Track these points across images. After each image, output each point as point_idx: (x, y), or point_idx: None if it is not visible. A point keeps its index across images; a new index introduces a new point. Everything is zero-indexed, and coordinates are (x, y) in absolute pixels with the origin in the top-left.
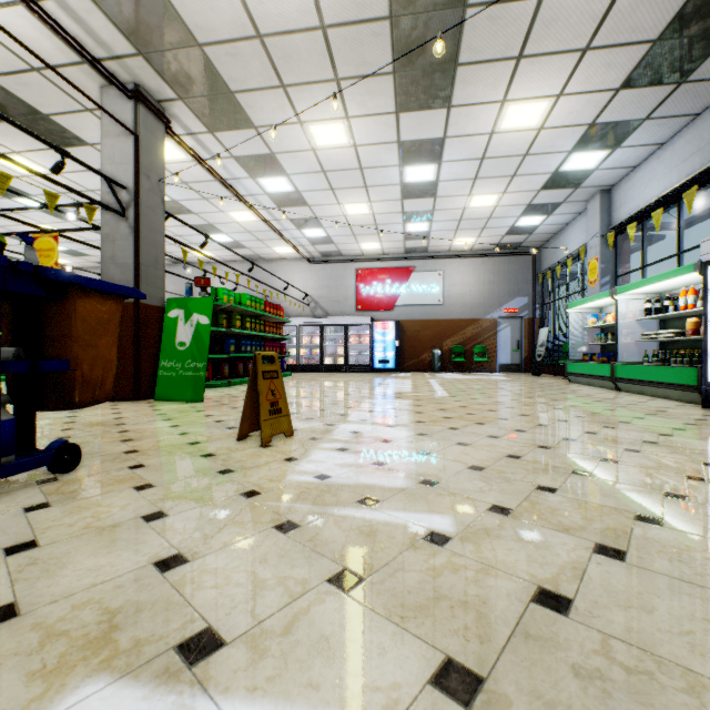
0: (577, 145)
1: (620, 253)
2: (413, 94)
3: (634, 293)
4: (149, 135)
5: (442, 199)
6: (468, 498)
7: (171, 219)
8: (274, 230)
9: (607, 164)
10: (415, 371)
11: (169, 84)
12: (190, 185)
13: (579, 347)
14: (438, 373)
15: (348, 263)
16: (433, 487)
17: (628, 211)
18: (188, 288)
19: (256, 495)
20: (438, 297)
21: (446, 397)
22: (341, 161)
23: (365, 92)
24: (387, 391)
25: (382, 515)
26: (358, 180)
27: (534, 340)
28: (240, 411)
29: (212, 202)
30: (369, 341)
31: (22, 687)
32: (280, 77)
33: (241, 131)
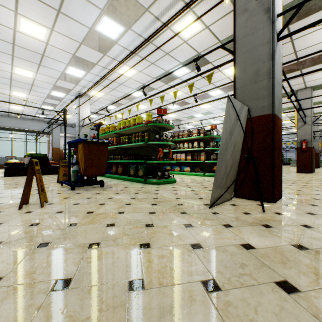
0: None
1: None
2: None
3: None
4: None
5: None
6: None
7: None
8: None
9: None
10: None
11: None
12: None
13: None
14: None
15: None
16: None
17: None
18: None
19: None
20: None
21: None
22: None
23: None
24: None
25: None
26: None
27: None
28: (132, 211)
29: None
30: None
31: (2, 190)
32: None
33: None
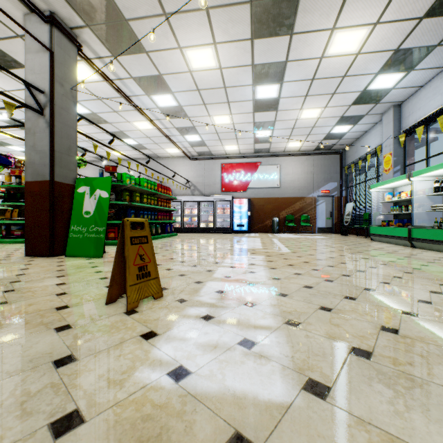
0: (382, 68)
1: (407, 149)
2: (264, 22)
3: (425, 176)
4: (62, 53)
5: (281, 112)
6: (391, 438)
7: (93, 127)
8: (165, 135)
9: (402, 84)
10: (261, 232)
11: (77, 12)
12: (103, 101)
13: (378, 216)
14: (277, 233)
15: (216, 160)
16: (326, 402)
17: (415, 118)
18: (100, 173)
19: (73, 427)
20: (277, 183)
21: (289, 253)
22: (210, 81)
23: (228, 20)
24: (244, 247)
25: None
26: (223, 97)
27: (341, 211)
28: None
29: (120, 114)
30: (230, 212)
31: None
32: (162, 5)
33: (136, 55)
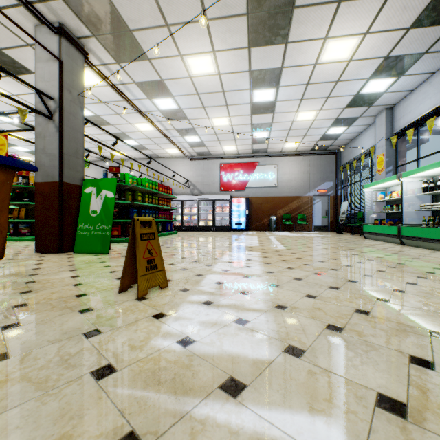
0: (374, 74)
1: (399, 151)
2: (261, 32)
3: (414, 176)
4: (70, 61)
5: (278, 114)
6: (345, 380)
7: (96, 129)
8: (165, 136)
9: (393, 88)
10: (259, 230)
11: (84, 24)
12: (107, 104)
13: (371, 215)
14: (274, 231)
15: (215, 160)
16: (300, 359)
17: (406, 121)
18: (104, 174)
19: (109, 374)
20: (274, 182)
21: (284, 250)
22: (209, 86)
23: (226, 30)
24: (242, 245)
25: (250, 417)
26: (222, 100)
27: (337, 210)
28: None
29: (123, 116)
30: (229, 210)
31: None
32: (164, 17)
33: (139, 62)
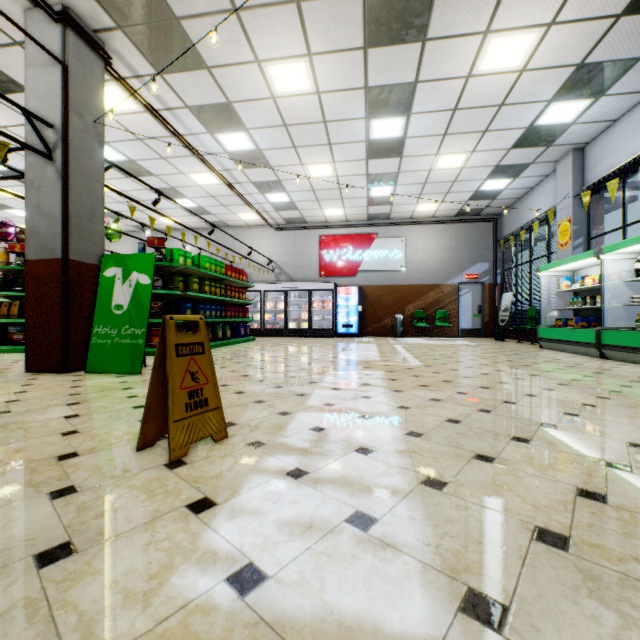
0: (558, 93)
1: (594, 214)
2: (384, 22)
3: (622, 252)
4: (82, 68)
5: (408, 159)
6: None
7: (132, 181)
8: (237, 193)
9: (586, 117)
10: (377, 335)
11: (103, 7)
12: (145, 142)
13: (550, 312)
14: (401, 337)
15: (312, 230)
16: (503, 637)
17: (606, 168)
18: (140, 249)
19: None
20: (400, 263)
21: (421, 367)
22: (303, 112)
23: (330, 19)
24: (353, 358)
25: None
26: (322, 136)
27: (494, 305)
28: None
29: (171, 162)
30: (333, 306)
31: None
32: None
33: (192, 73)
